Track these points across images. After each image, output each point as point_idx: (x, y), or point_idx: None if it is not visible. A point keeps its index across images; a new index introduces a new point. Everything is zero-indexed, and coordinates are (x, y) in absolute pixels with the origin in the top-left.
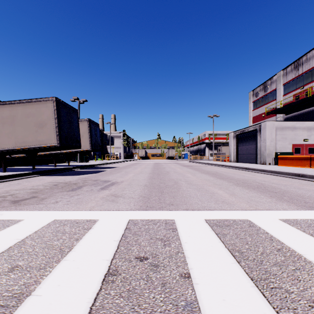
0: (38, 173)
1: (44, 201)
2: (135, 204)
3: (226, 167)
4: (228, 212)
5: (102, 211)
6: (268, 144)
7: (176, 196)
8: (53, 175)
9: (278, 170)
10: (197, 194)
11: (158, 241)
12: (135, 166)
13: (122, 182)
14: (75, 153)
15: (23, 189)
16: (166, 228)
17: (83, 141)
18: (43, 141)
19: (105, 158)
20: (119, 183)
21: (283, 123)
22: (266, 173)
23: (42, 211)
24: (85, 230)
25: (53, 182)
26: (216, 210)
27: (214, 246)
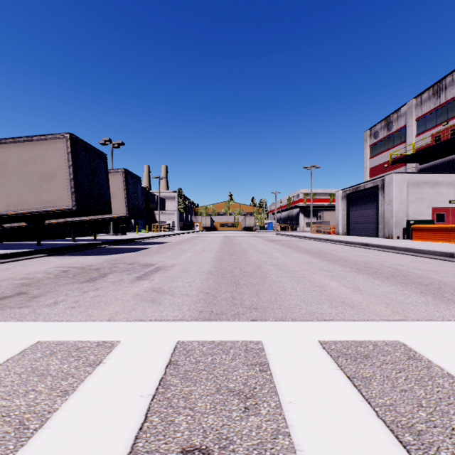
0: (43, 252)
1: (35, 301)
2: (190, 308)
3: (332, 242)
4: (359, 325)
5: (131, 322)
6: (395, 208)
7: (262, 293)
8: (67, 255)
9: (417, 247)
10: (296, 288)
11: (233, 398)
12: (195, 241)
13: (173, 267)
14: (104, 221)
15: (10, 278)
16: (247, 362)
17: (116, 202)
18: (51, 201)
19: (152, 229)
20: (169, 268)
21: (418, 177)
22: (397, 252)
23: (22, 323)
24: (88, 367)
25: (63, 266)
26: (335, 321)
27: (352, 412)
